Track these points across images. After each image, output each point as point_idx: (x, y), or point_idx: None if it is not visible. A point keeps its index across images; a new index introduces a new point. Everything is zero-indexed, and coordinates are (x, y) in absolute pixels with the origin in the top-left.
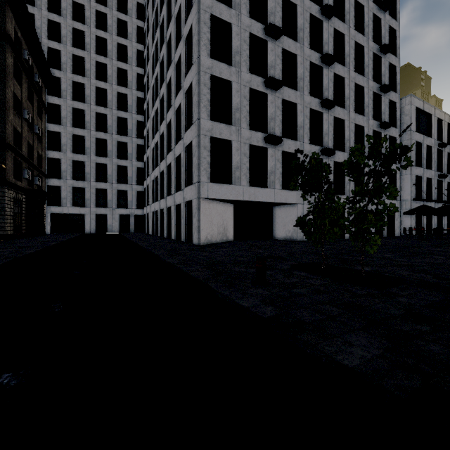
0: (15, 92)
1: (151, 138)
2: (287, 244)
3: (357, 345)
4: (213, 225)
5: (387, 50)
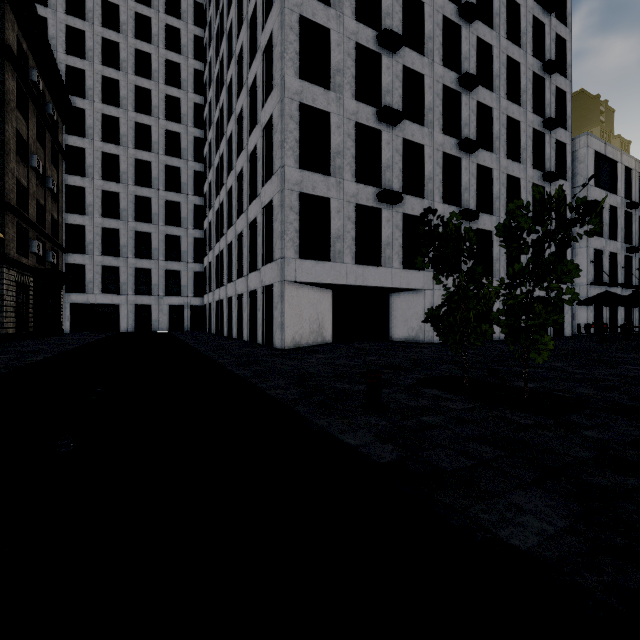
0: (19, 129)
1: (214, 195)
2: (411, 348)
3: (530, 511)
4: (303, 320)
5: (554, 68)
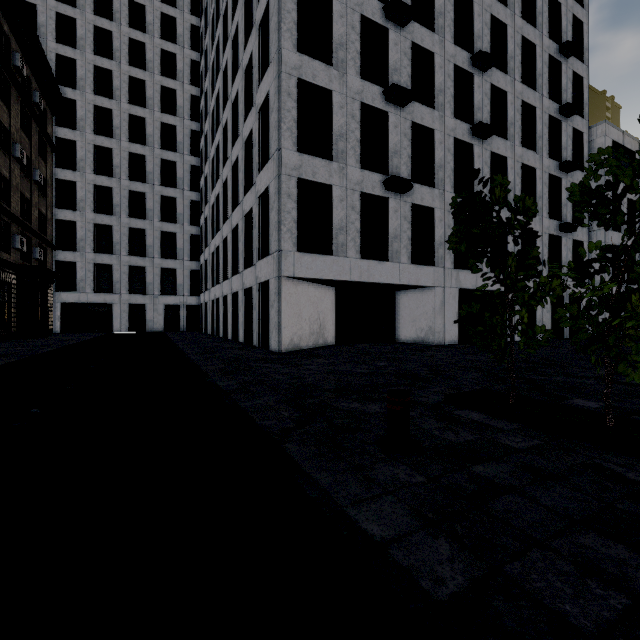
0: None
1: (210, 189)
2: (422, 350)
3: None
4: (302, 320)
5: (571, 50)
